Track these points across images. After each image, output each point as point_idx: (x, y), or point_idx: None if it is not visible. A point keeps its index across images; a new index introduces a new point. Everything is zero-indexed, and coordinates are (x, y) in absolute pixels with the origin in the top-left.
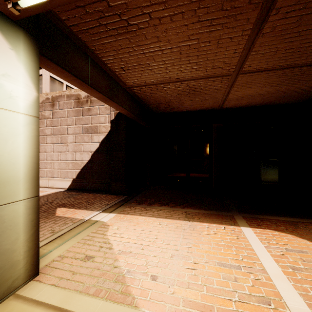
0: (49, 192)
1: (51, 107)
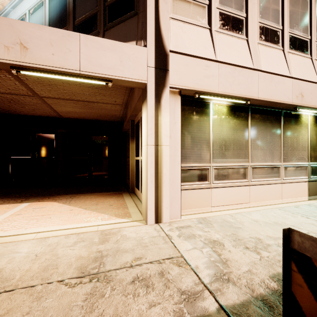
0: None
1: None
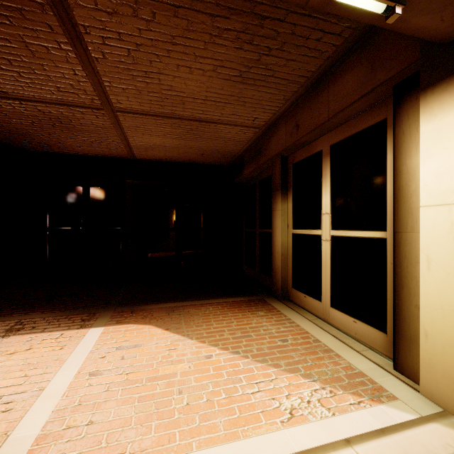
0: None
1: None
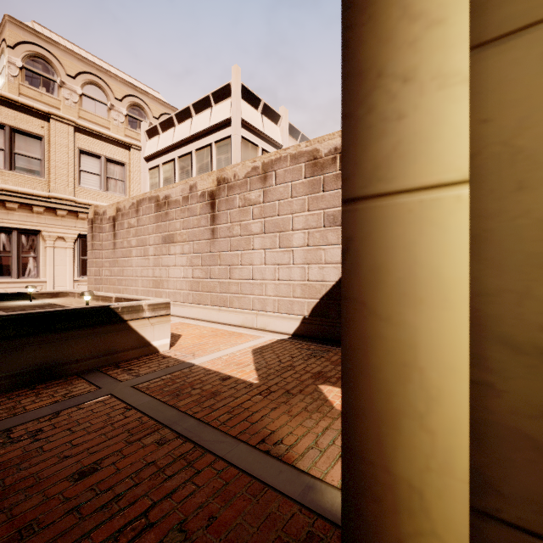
0: (266, 340)
1: (261, 184)
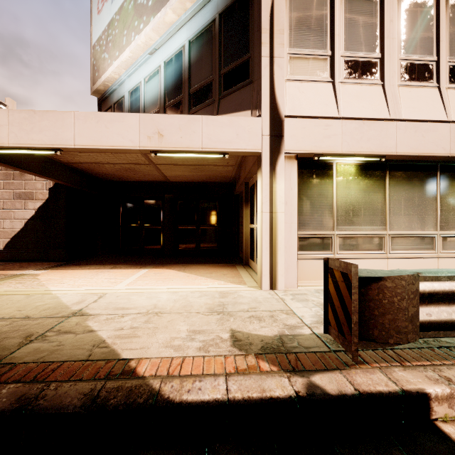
0: None
1: None
